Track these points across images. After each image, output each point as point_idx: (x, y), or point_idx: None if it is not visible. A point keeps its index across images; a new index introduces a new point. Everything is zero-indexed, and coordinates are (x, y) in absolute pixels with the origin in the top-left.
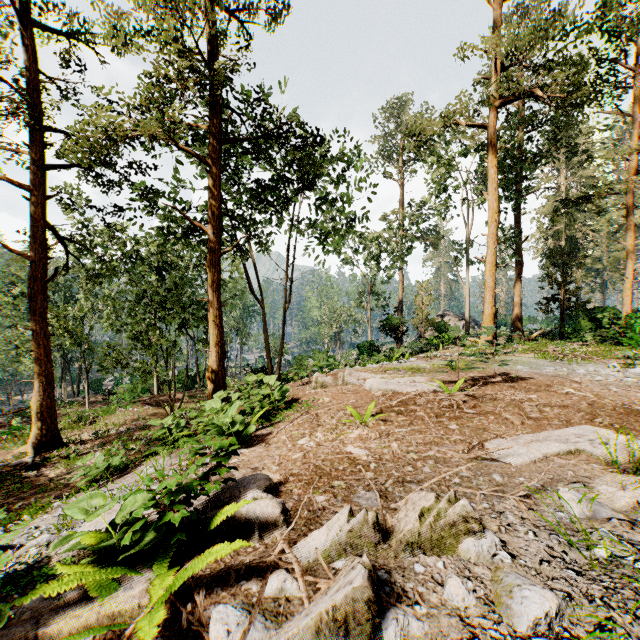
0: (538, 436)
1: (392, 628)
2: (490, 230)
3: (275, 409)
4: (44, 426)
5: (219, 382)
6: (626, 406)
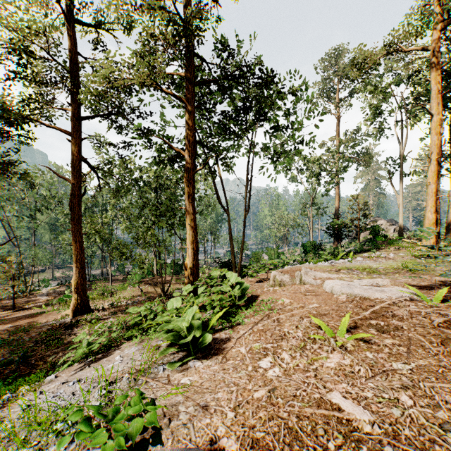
0: None
1: None
2: (432, 141)
3: (235, 307)
4: (79, 297)
5: (194, 272)
6: None
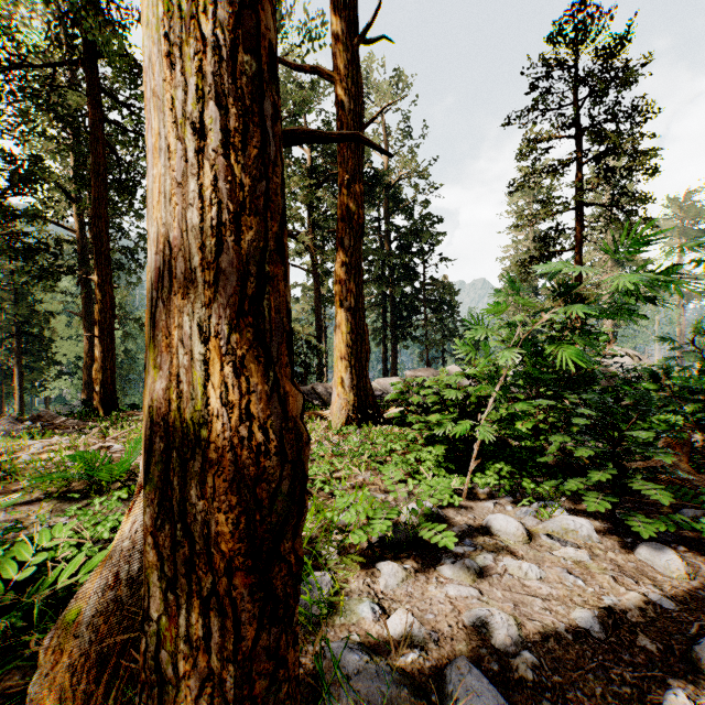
0: None
1: None
2: None
3: None
4: None
5: None
6: None
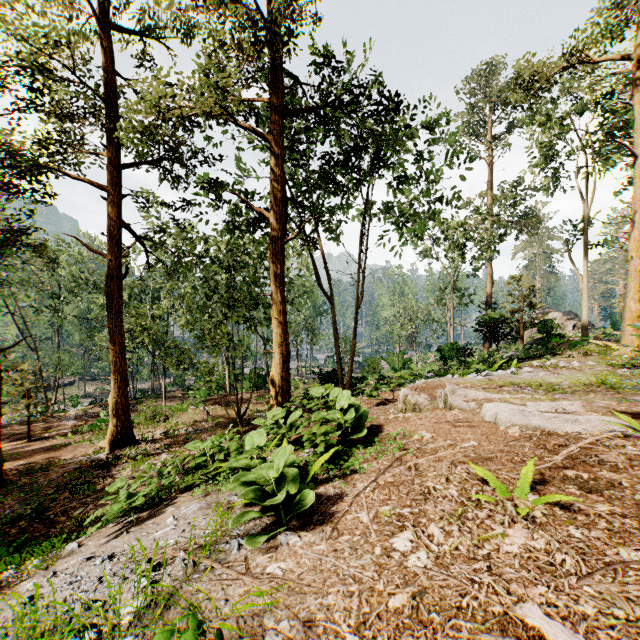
0: None
1: None
2: (636, 195)
3: (347, 444)
4: (118, 423)
5: (283, 388)
6: None
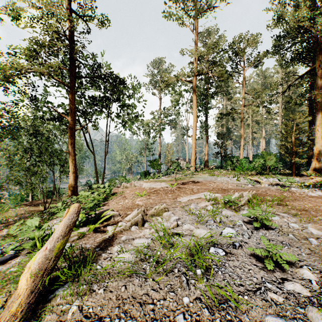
0: (192, 195)
1: (146, 224)
2: (194, 124)
3: (107, 196)
4: None
5: (74, 190)
6: (223, 188)
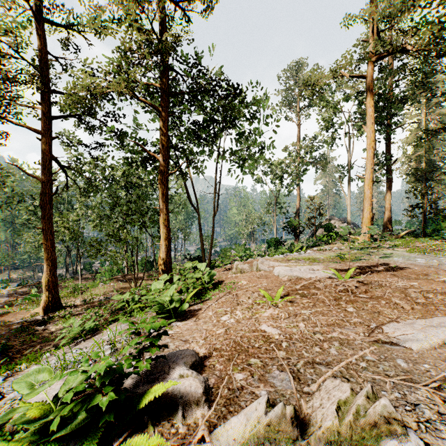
0: (431, 322)
1: None
2: (368, 154)
3: (205, 289)
4: (50, 295)
5: (167, 266)
6: None
